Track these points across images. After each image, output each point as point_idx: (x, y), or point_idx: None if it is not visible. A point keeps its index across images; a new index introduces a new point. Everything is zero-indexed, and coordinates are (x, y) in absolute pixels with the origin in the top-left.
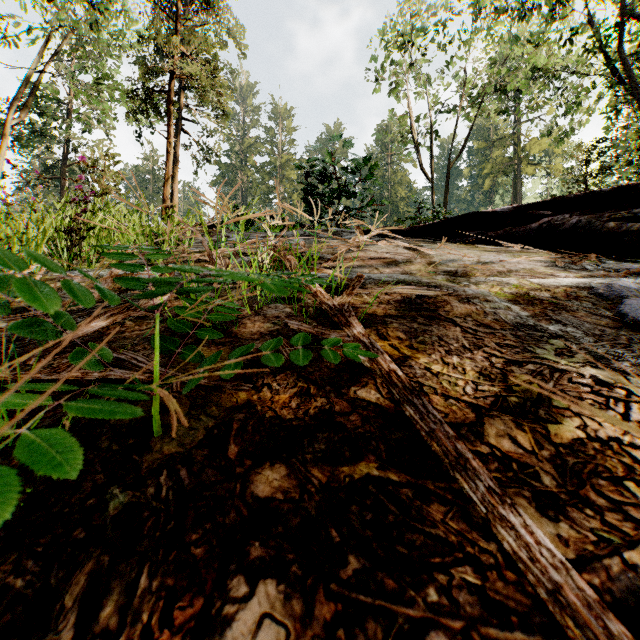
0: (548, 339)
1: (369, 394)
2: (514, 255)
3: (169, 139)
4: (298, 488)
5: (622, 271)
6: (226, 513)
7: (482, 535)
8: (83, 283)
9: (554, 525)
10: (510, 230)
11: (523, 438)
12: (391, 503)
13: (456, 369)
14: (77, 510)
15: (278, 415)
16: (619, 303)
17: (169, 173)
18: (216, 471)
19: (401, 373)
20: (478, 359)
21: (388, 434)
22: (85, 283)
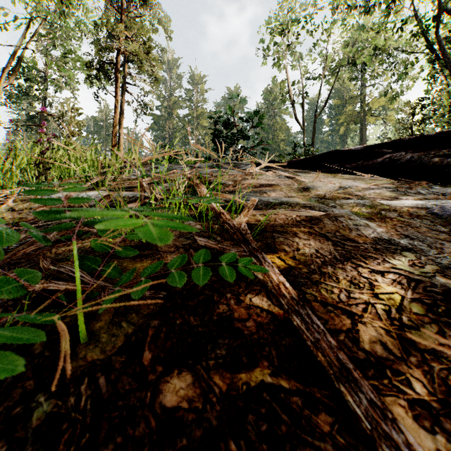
0: (401, 251)
1: (262, 301)
2: (366, 182)
3: (116, 97)
4: (201, 397)
5: (448, 195)
6: (136, 424)
7: (368, 450)
8: None
9: (431, 438)
10: (361, 163)
11: (392, 344)
12: (283, 412)
13: (331, 278)
14: (4, 420)
15: (187, 321)
16: (450, 221)
17: (116, 121)
18: (131, 378)
19: (288, 285)
20: (348, 269)
21: (278, 340)
22: None
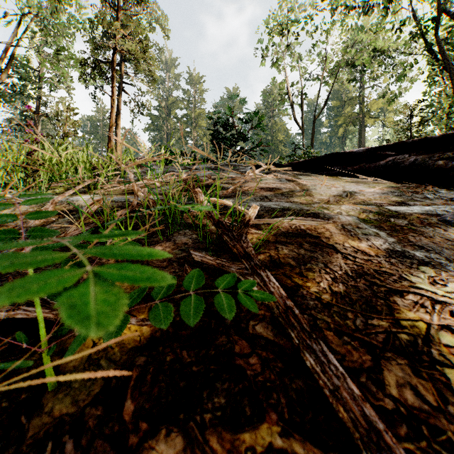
0: (418, 266)
1: (267, 330)
2: (369, 185)
3: (113, 97)
4: None
5: None
6: None
7: None
8: (31, 209)
9: None
10: (364, 166)
11: (424, 388)
12: None
13: (344, 299)
14: None
15: (179, 358)
16: None
17: (113, 122)
18: (106, 441)
19: (297, 311)
20: (361, 287)
21: (288, 383)
22: (33, 209)
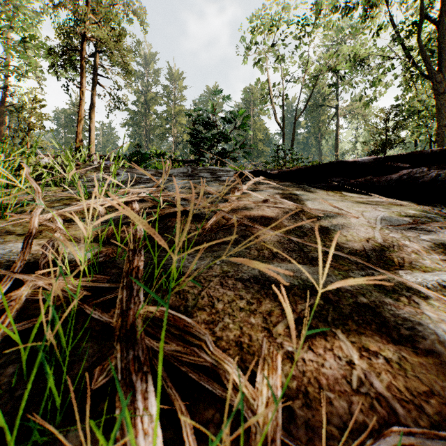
0: None
1: None
2: (393, 211)
3: (82, 88)
4: None
5: None
6: None
7: None
8: None
9: None
10: (371, 179)
11: None
12: None
13: None
14: None
15: None
16: None
17: (82, 115)
18: None
19: None
20: None
21: None
22: None
